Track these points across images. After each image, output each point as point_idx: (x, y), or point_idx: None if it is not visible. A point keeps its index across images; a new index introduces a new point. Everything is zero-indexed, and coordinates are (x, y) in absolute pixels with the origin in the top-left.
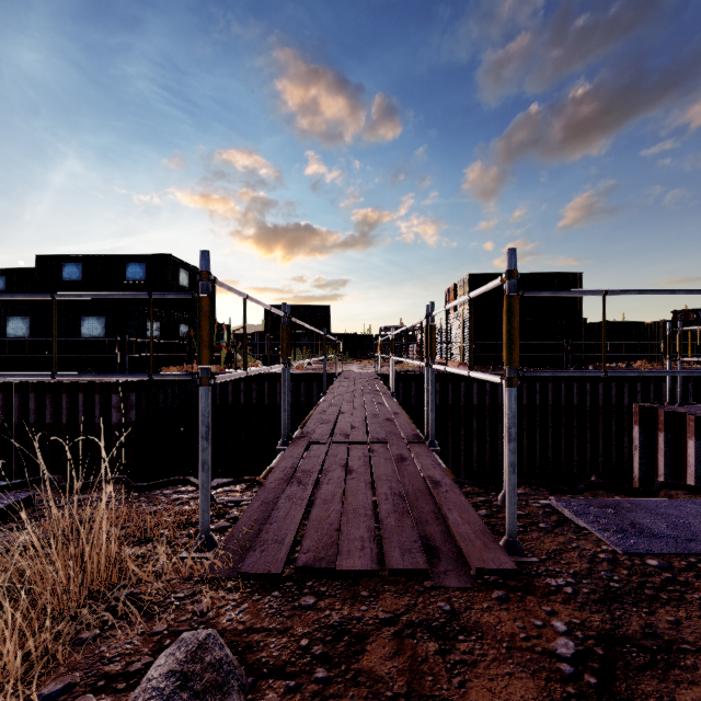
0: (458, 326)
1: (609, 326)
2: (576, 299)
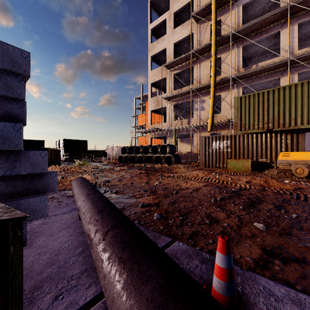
0: (61, 151)
1: (93, 151)
2: (86, 145)
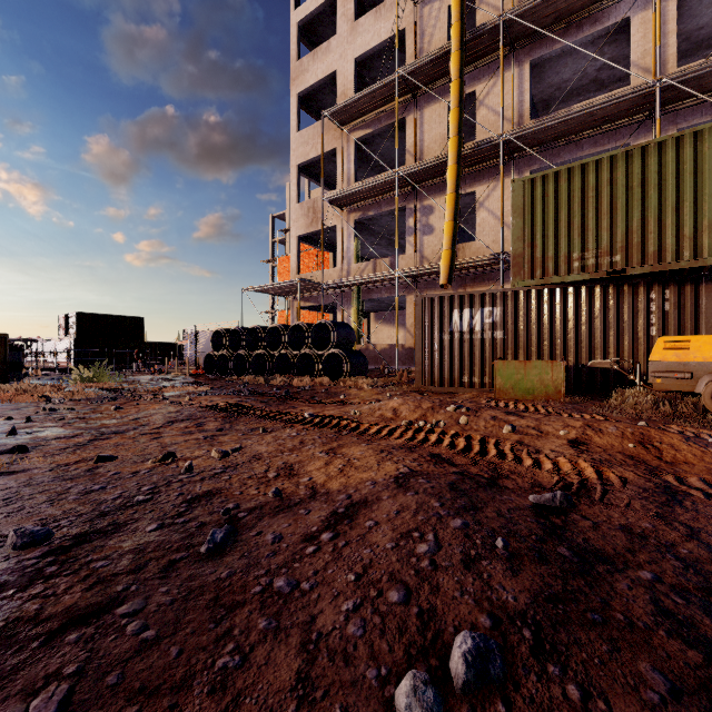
0: (68, 344)
1: (160, 344)
2: (142, 330)
